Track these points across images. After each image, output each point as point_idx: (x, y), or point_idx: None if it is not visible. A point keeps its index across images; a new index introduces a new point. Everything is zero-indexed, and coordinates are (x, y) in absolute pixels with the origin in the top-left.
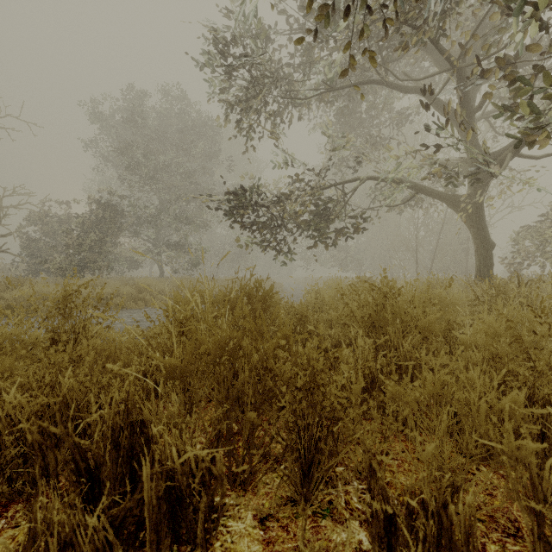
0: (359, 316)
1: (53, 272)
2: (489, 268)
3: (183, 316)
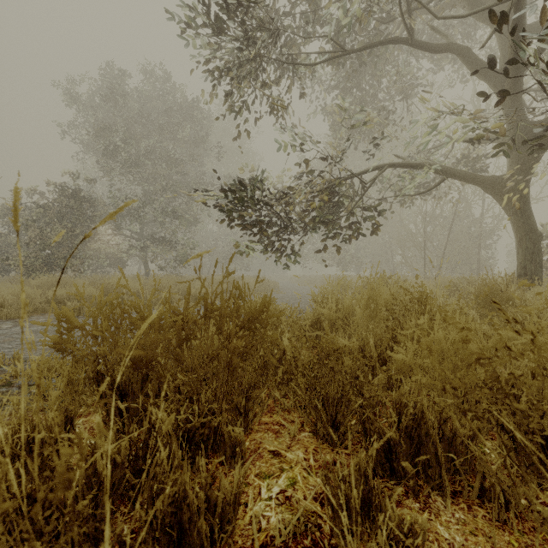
0: None
1: (18, 270)
2: (537, 265)
3: None
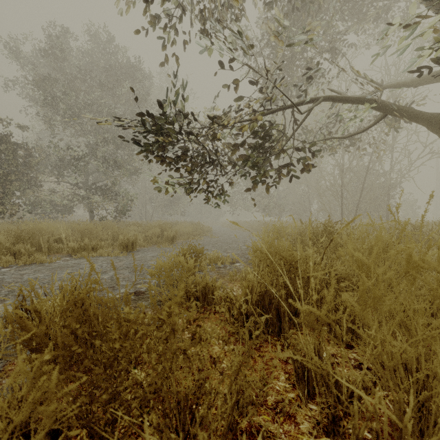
0: None
1: None
2: None
3: None
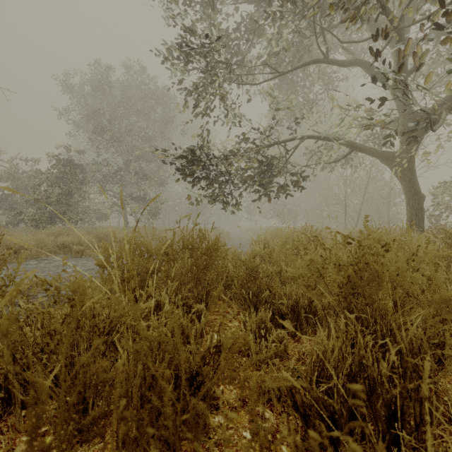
0: (335, 280)
1: (28, 223)
2: (420, 219)
3: (71, 288)
